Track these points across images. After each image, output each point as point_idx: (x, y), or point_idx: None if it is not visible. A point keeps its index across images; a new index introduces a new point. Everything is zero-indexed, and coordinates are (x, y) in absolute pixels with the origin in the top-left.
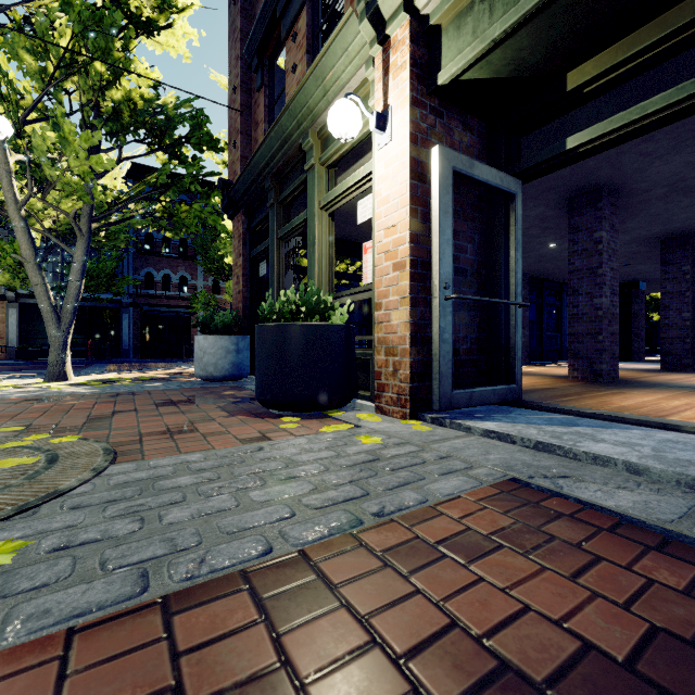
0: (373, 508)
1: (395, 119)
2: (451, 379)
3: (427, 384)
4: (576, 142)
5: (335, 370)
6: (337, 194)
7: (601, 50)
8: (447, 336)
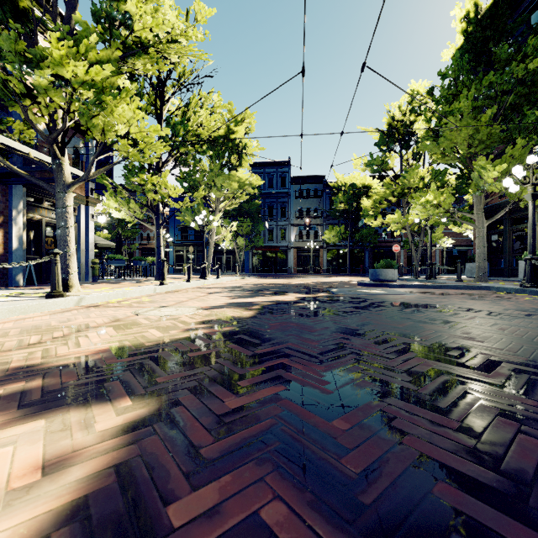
0: None
1: None
2: None
3: None
4: None
5: None
6: None
7: None
8: None
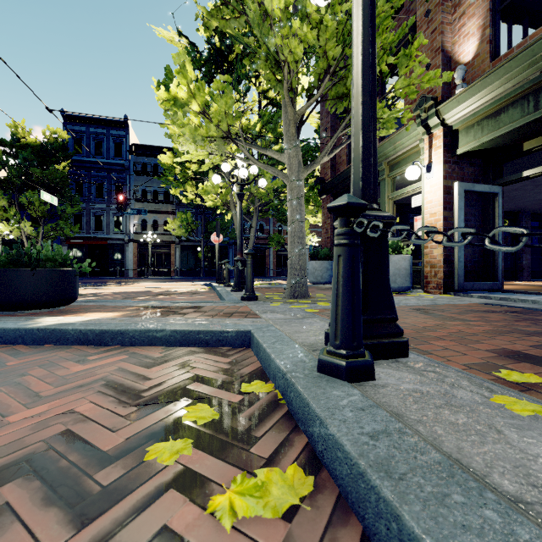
0: (441, 303)
1: (435, 168)
2: (463, 277)
3: (451, 280)
4: (527, 174)
5: (405, 275)
6: (399, 194)
7: (538, 136)
8: (461, 259)
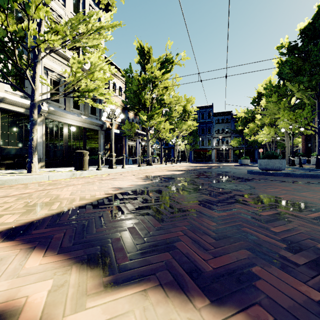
0: None
1: None
2: None
3: None
4: None
5: None
6: None
7: None
8: None
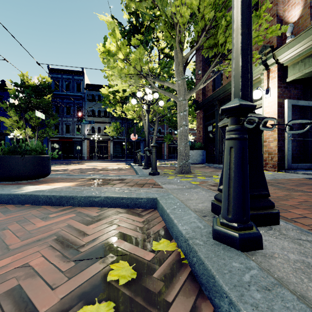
0: (279, 178)
1: (272, 91)
2: (291, 161)
3: (282, 162)
4: None
5: None
6: None
7: None
8: (290, 149)
